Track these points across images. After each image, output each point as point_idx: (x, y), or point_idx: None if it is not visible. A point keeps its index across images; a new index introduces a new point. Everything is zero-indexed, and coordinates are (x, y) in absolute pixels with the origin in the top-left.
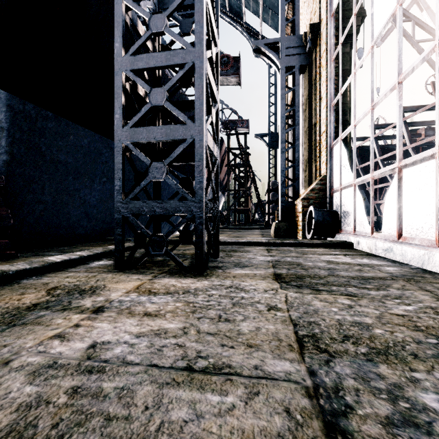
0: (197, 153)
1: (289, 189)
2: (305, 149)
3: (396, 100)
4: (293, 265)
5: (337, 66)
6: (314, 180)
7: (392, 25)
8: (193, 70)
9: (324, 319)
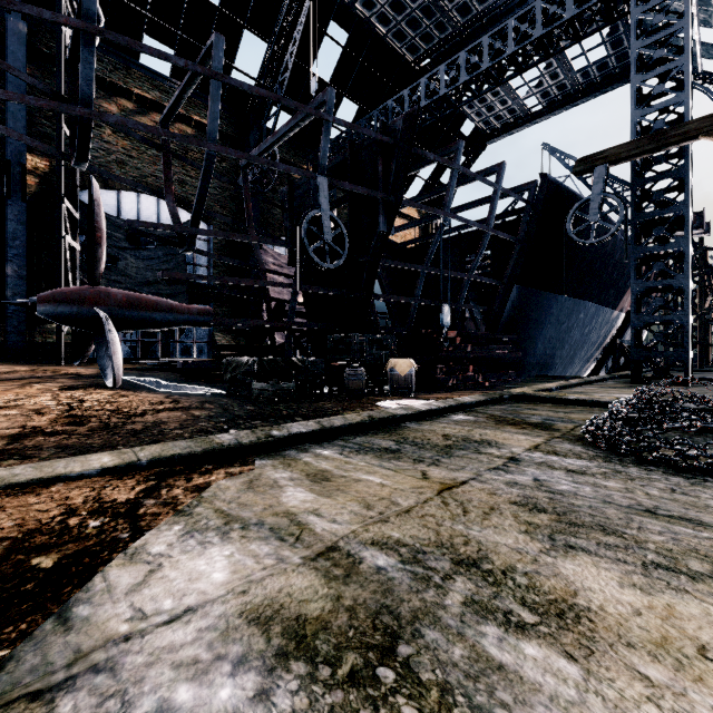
0: (685, 328)
1: None
2: None
3: None
4: None
5: None
6: None
7: None
8: (681, 287)
9: None
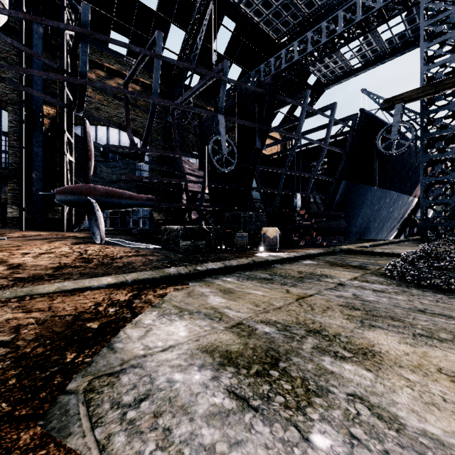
0: None
1: None
2: None
3: None
4: None
5: None
6: None
7: None
8: (454, 181)
9: None
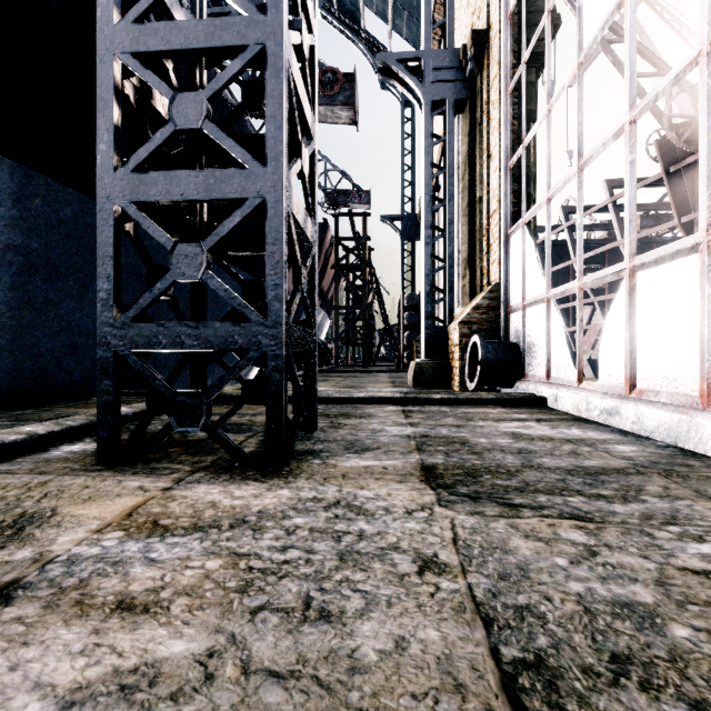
0: (269, 227)
1: (435, 307)
2: (464, 241)
3: (625, 153)
4: (455, 445)
5: (516, 103)
6: (479, 291)
7: (591, 55)
8: (261, 61)
9: (549, 596)
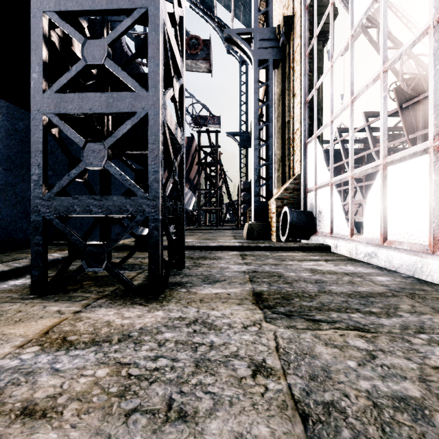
0: (150, 132)
1: (260, 189)
2: (278, 148)
3: (380, 91)
4: (274, 278)
5: (311, 62)
6: (287, 179)
7: (354, 36)
8: (145, 20)
9: (346, 393)
